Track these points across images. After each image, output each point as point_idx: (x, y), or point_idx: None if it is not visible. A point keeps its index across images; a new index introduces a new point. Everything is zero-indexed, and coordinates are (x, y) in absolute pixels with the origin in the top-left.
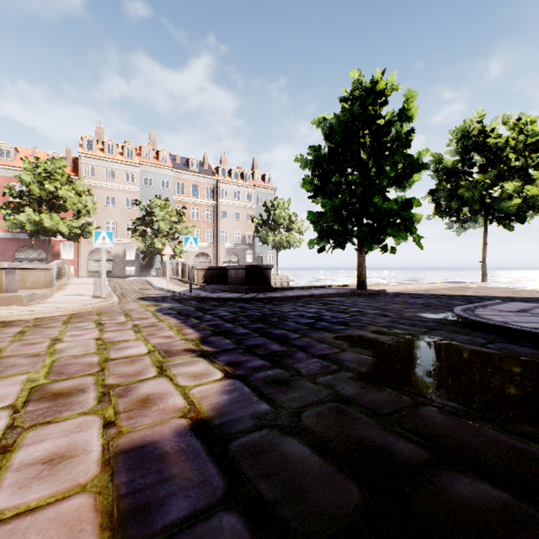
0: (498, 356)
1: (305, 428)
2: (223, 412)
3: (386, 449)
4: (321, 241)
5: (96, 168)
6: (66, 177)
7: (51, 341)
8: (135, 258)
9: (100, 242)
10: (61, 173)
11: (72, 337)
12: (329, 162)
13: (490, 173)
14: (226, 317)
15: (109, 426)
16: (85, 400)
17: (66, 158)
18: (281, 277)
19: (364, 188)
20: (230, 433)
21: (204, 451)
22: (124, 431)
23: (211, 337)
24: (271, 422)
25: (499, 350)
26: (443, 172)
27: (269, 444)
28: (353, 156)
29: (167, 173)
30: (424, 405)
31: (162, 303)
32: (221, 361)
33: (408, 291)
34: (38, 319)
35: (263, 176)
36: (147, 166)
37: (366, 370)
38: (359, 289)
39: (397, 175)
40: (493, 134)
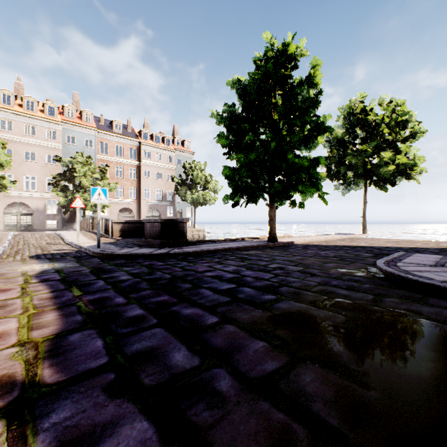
0: None
1: None
2: None
3: None
4: (235, 196)
5: (14, 123)
6: None
7: None
8: (56, 212)
9: None
10: None
11: None
12: (243, 121)
13: (371, 144)
14: (123, 283)
15: None
16: None
17: None
18: (198, 230)
19: (276, 146)
20: None
21: None
22: None
23: (77, 332)
24: None
25: None
26: (334, 141)
27: None
28: (265, 116)
29: (90, 132)
30: None
31: (55, 263)
32: (43, 437)
33: (313, 243)
34: None
35: (182, 141)
36: (70, 125)
37: (374, 445)
38: (270, 241)
39: (305, 137)
40: (371, 113)
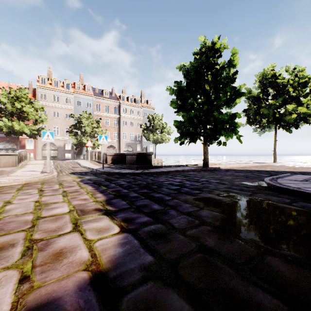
0: (303, 212)
1: (182, 279)
2: (118, 264)
3: (250, 301)
4: (182, 138)
5: (47, 95)
6: (28, 99)
7: (4, 203)
8: (71, 148)
9: (46, 138)
10: (25, 97)
11: (20, 200)
12: (187, 91)
13: (279, 100)
14: (124, 185)
15: (23, 281)
16: (12, 254)
17: (28, 89)
18: (158, 160)
19: (207, 106)
20: (122, 286)
21: (99, 308)
22: (34, 286)
23: (113, 199)
24: (155, 273)
25: (302, 207)
26: (251, 98)
27: (154, 298)
28: (201, 87)
29: (90, 98)
30: (267, 254)
31: (85, 176)
32: (119, 218)
33: (233, 168)
34: (1, 187)
35: (147, 101)
36: (78, 94)
37: (219, 224)
38: (204, 167)
39: (227, 99)
40: (280, 77)
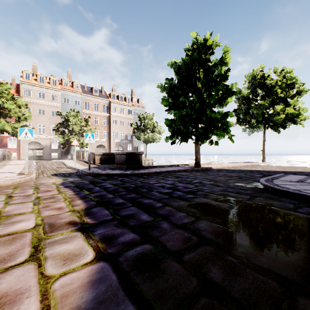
0: None
1: None
2: None
3: None
4: (173, 137)
5: (32, 91)
6: (10, 95)
7: None
8: (57, 147)
9: (23, 136)
10: (7, 93)
11: None
12: (178, 89)
13: (268, 100)
14: (109, 188)
15: None
16: None
17: (11, 84)
18: (148, 159)
19: (199, 105)
20: None
21: None
22: None
23: (94, 207)
24: None
25: None
26: (241, 99)
27: None
28: (192, 85)
29: (78, 95)
30: (297, 294)
31: (67, 178)
32: (97, 236)
33: (225, 168)
34: None
35: (137, 100)
36: (66, 91)
37: (223, 242)
38: (196, 167)
39: (219, 98)
40: (268, 78)
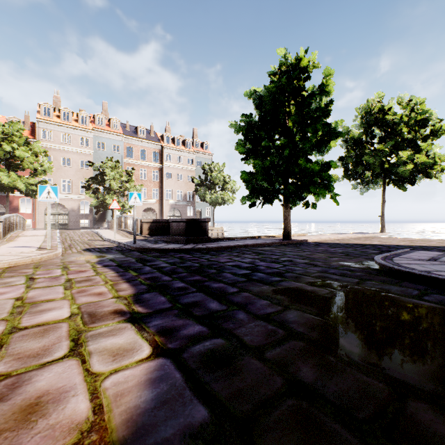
0: (443, 311)
1: None
2: (141, 428)
3: None
4: (252, 197)
5: (53, 133)
6: (23, 139)
7: None
8: (89, 212)
9: (45, 196)
10: (19, 136)
11: None
12: (259, 129)
13: (389, 144)
14: (165, 268)
15: None
16: None
17: (24, 123)
18: (217, 229)
19: (289, 151)
20: None
21: None
22: None
23: (146, 293)
24: None
25: (440, 304)
26: (351, 142)
27: None
28: (280, 123)
29: (118, 138)
30: (408, 397)
31: (106, 254)
32: (152, 328)
33: (326, 241)
34: None
35: (201, 144)
36: (100, 132)
37: (318, 337)
38: (285, 239)
39: (317, 141)
40: (390, 112)
